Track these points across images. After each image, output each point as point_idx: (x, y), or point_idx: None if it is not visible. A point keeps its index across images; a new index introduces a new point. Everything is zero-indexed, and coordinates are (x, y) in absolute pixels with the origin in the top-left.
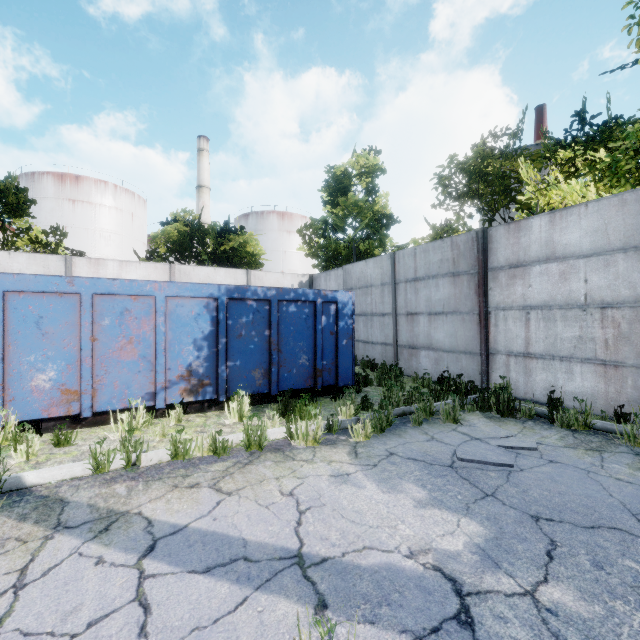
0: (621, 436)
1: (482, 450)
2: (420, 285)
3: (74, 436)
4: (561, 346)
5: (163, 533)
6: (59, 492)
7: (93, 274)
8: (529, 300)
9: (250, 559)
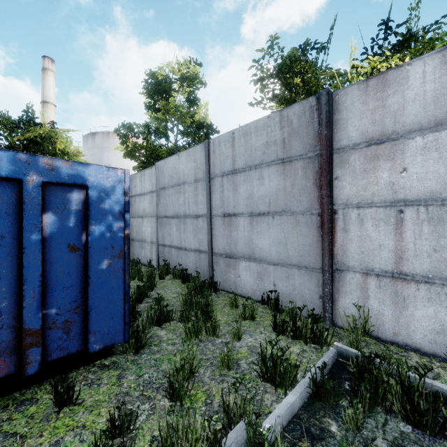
0: None
1: None
2: (239, 178)
3: None
4: None
5: None
6: None
7: None
8: (402, 191)
9: None
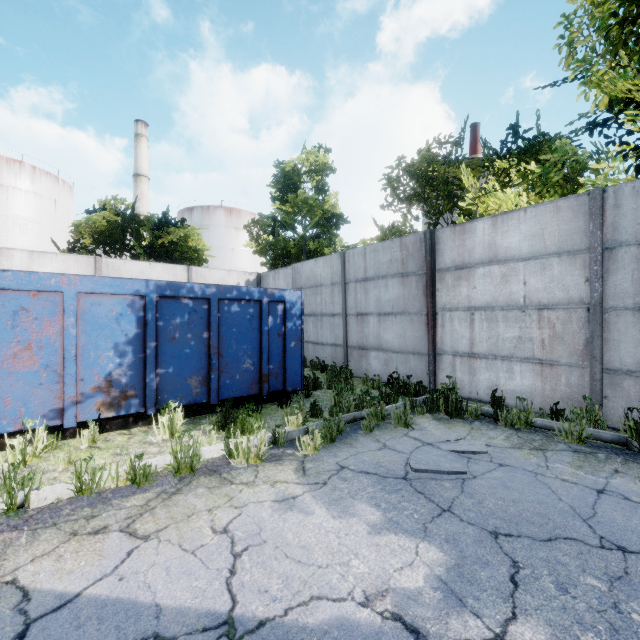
0: (560, 433)
1: (435, 457)
2: (370, 285)
3: None
4: (503, 346)
5: (42, 610)
6: None
7: None
8: (473, 301)
9: (163, 637)
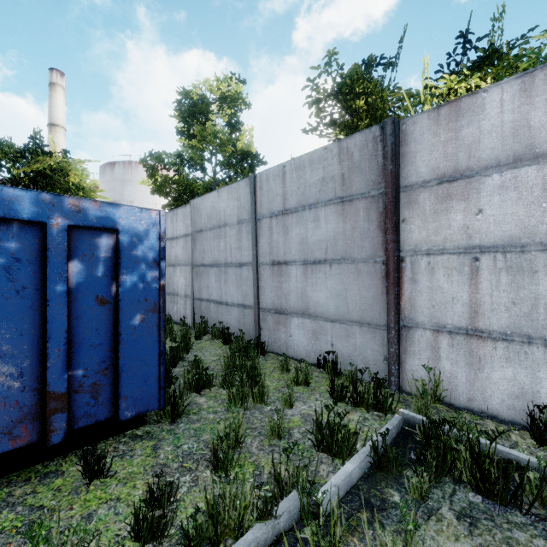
0: None
1: None
2: (291, 220)
3: None
4: None
5: None
6: None
7: None
8: (478, 236)
9: None
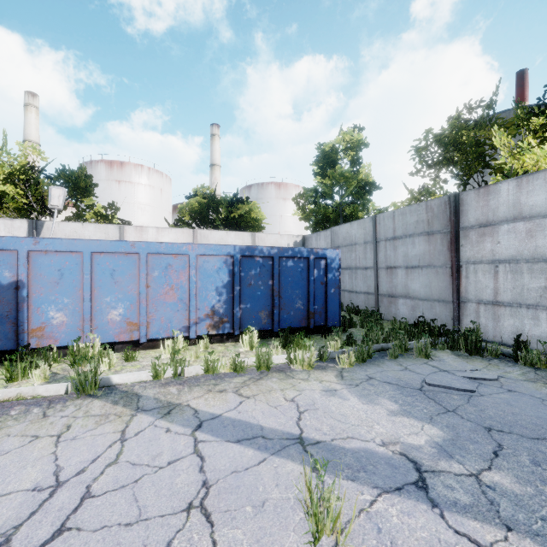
0: None
1: (448, 379)
2: (398, 243)
3: (135, 355)
4: (527, 295)
5: (206, 418)
6: (134, 389)
7: (138, 238)
8: (497, 255)
9: (266, 437)
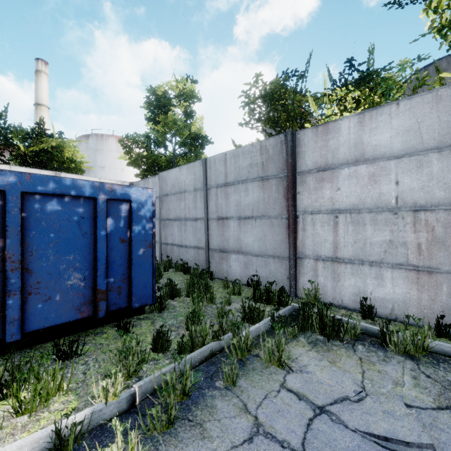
0: None
1: None
2: (230, 190)
3: None
4: (371, 251)
5: None
6: None
7: None
8: (337, 203)
9: None
